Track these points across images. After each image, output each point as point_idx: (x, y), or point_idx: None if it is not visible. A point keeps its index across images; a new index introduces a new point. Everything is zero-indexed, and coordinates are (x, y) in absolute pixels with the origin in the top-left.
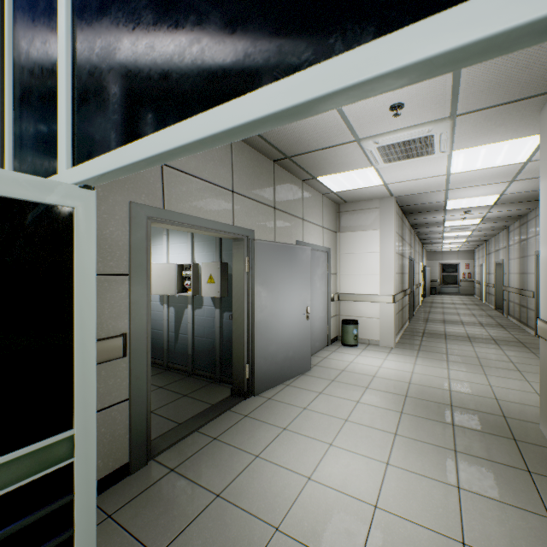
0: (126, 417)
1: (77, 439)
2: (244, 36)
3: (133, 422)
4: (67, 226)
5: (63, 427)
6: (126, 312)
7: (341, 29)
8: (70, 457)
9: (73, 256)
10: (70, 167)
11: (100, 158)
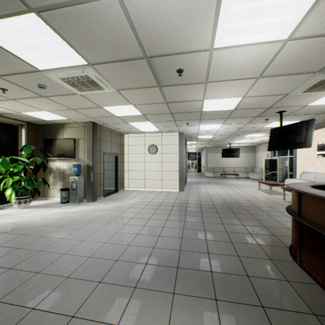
0: (281, 176)
1: (277, 171)
2: (283, 154)
3: (282, 177)
4: (276, 160)
5: (276, 170)
6: (281, 166)
7: (285, 155)
8: (277, 172)
9: (277, 161)
10: (276, 156)
11: (278, 157)
